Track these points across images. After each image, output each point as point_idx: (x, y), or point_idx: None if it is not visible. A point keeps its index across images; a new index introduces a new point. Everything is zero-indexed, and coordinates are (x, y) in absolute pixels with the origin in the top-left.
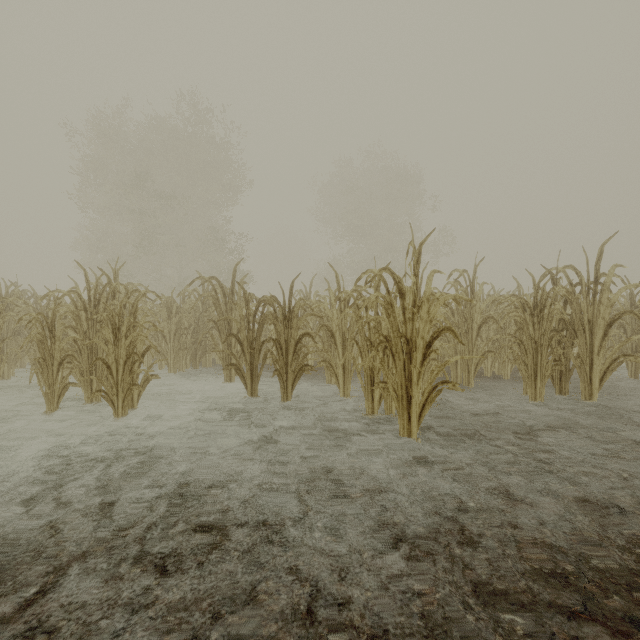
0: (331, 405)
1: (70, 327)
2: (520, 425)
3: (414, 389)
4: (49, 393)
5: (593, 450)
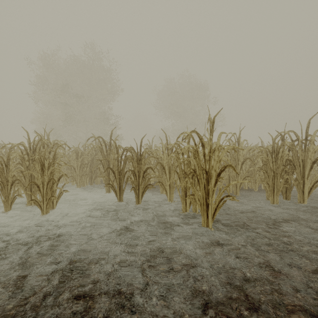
0: (163, 206)
1: (19, 164)
2: (268, 218)
3: (210, 200)
4: (5, 201)
5: (313, 235)
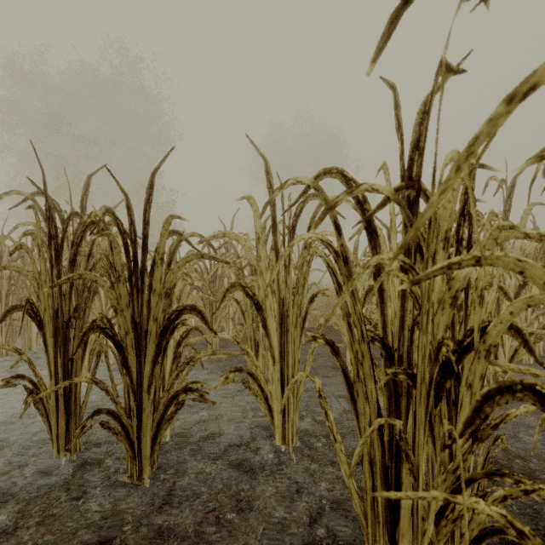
0: (252, 491)
1: None
2: None
3: None
4: None
5: None
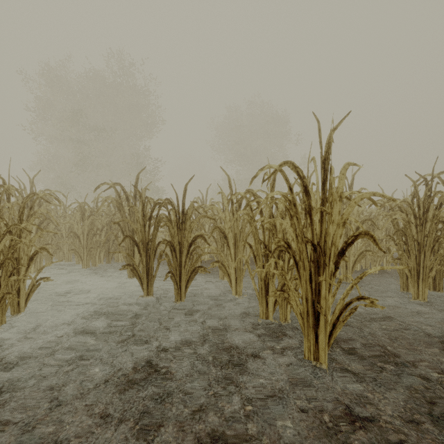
0: (224, 306)
1: None
2: (425, 334)
3: (322, 304)
4: None
5: None
